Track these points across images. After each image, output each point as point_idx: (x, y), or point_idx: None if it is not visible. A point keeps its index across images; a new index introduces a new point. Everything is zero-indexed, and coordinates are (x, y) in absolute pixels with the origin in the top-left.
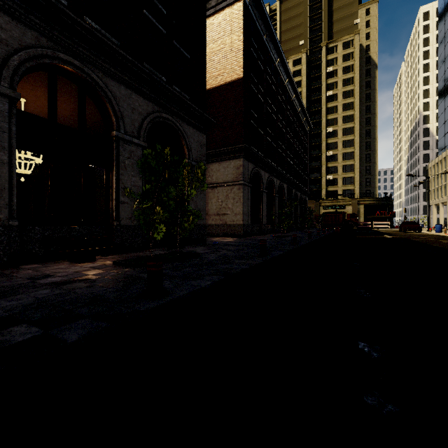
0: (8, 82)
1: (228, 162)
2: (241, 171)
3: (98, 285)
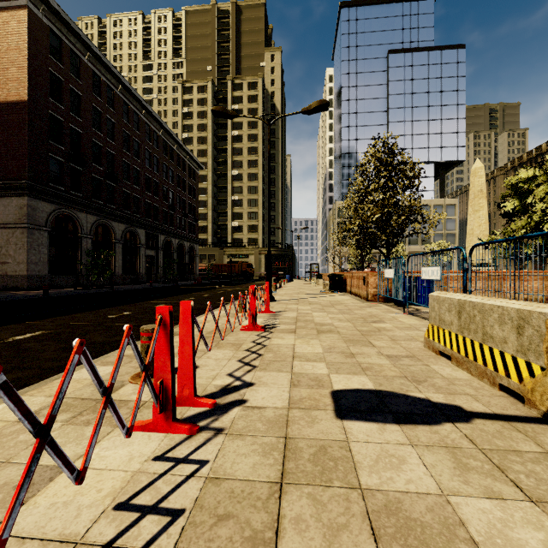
0: None
1: (9, 200)
2: (25, 211)
3: None
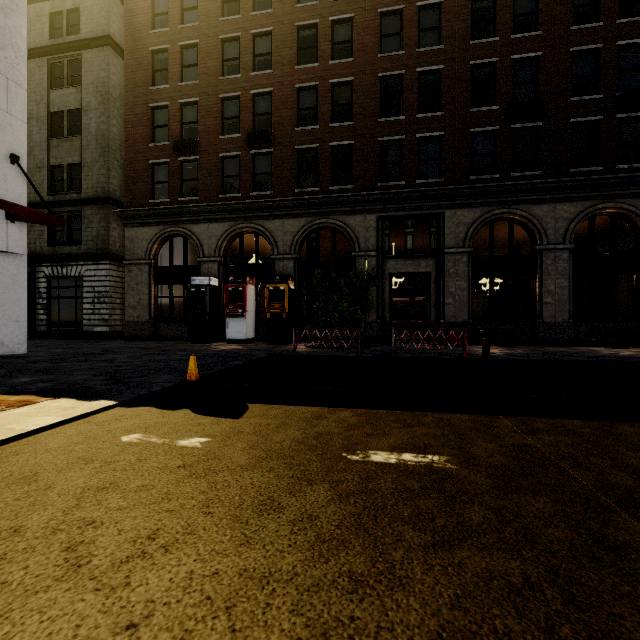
0: (568, 240)
1: None
2: None
3: (636, 355)
